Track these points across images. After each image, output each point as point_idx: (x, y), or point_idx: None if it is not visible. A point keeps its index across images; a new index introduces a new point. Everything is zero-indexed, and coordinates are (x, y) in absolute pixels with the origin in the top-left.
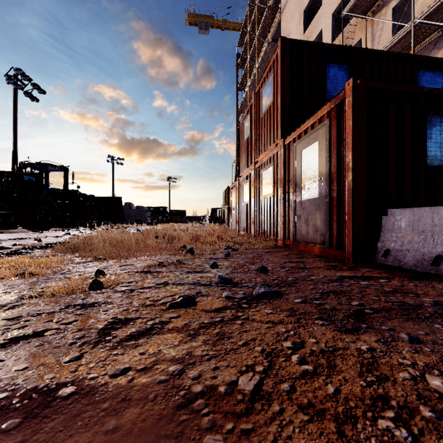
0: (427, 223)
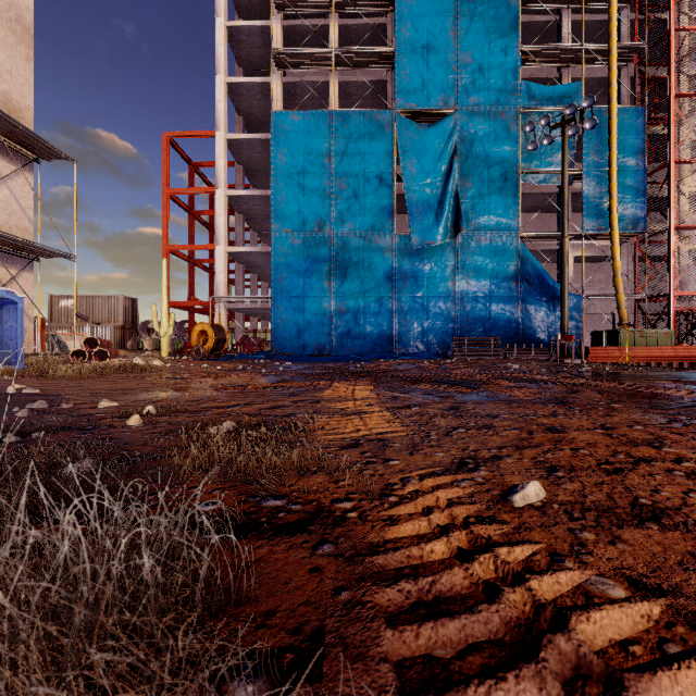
0: None
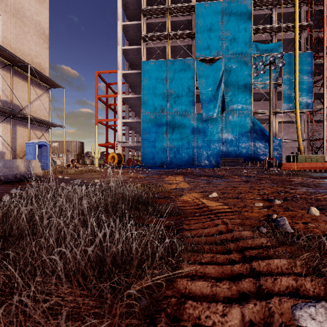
0: (9, 164)
